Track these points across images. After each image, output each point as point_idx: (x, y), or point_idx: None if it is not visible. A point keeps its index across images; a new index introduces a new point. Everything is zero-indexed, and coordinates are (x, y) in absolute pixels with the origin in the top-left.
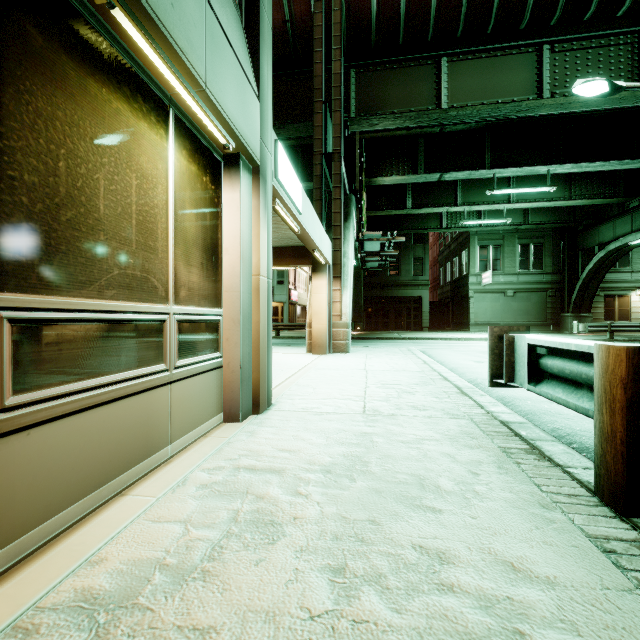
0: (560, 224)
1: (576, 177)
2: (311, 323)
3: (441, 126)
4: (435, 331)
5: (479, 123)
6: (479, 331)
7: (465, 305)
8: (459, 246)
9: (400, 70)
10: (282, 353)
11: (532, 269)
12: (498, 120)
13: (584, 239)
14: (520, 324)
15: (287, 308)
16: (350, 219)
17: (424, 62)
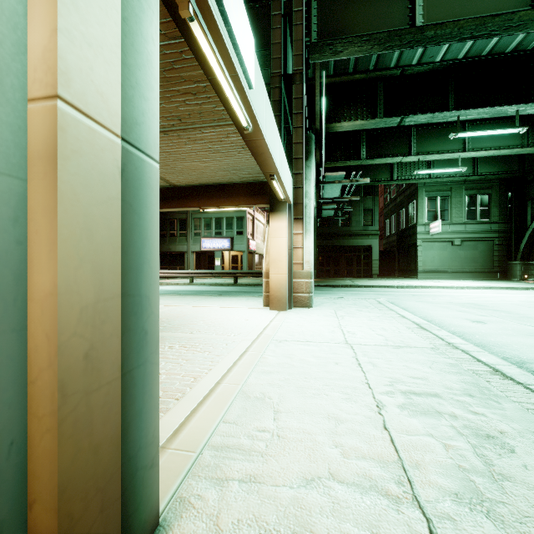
0: (509, 174)
1: (533, 124)
2: (268, 272)
3: (402, 67)
4: (384, 278)
5: (443, 63)
6: (427, 278)
7: (412, 253)
8: (406, 198)
9: None
10: (234, 307)
11: (479, 219)
12: (464, 58)
13: (533, 189)
14: (467, 271)
15: (246, 256)
16: (311, 157)
17: None
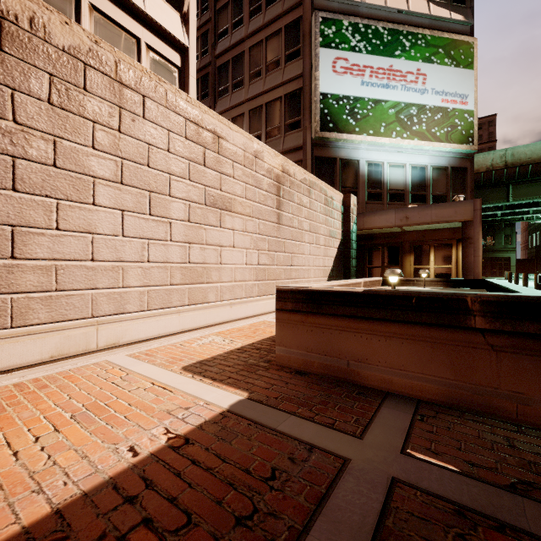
0: None
1: None
2: None
3: None
4: None
5: None
6: None
7: None
8: (540, 225)
9: (492, 189)
10: None
11: None
12: None
13: None
14: None
15: None
16: None
17: (502, 186)
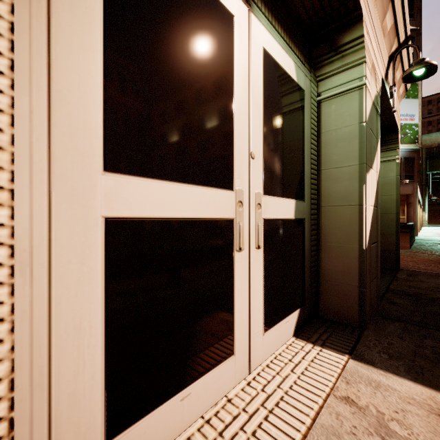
0: None
1: None
2: None
3: None
4: None
5: None
6: None
7: None
8: None
9: None
10: None
11: None
12: None
13: None
14: None
15: None
16: (426, 195)
17: None
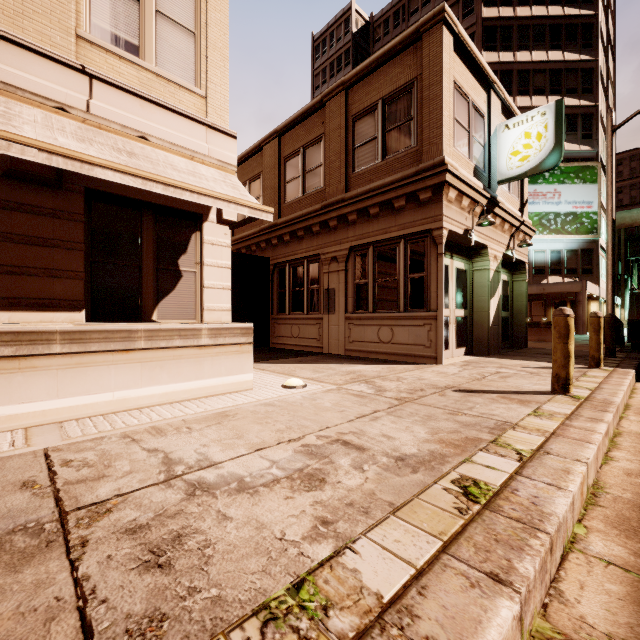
0: None
1: None
2: None
3: None
4: None
5: None
6: None
7: None
8: None
9: None
10: None
11: None
12: None
13: None
14: None
15: None
16: (627, 288)
17: None
